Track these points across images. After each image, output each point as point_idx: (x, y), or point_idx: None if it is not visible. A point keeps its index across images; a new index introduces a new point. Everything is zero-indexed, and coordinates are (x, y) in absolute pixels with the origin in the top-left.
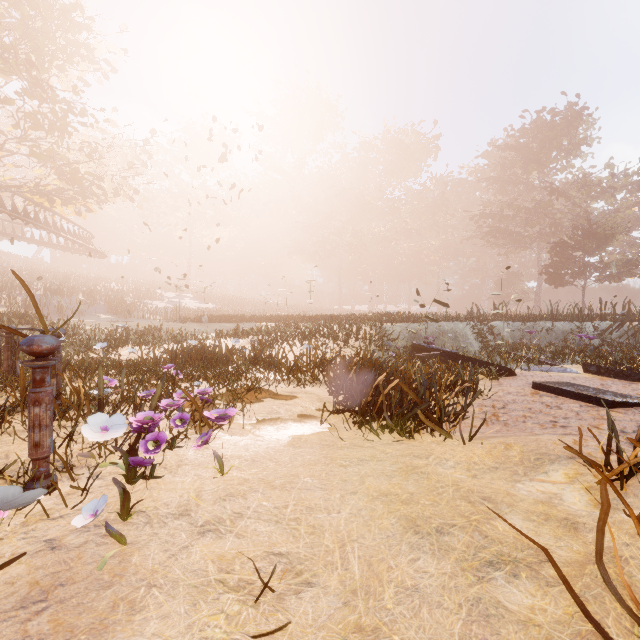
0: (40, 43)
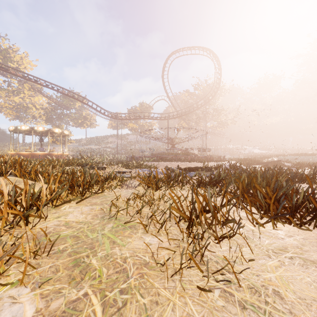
0: (215, 98)
